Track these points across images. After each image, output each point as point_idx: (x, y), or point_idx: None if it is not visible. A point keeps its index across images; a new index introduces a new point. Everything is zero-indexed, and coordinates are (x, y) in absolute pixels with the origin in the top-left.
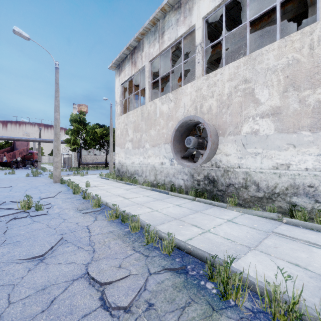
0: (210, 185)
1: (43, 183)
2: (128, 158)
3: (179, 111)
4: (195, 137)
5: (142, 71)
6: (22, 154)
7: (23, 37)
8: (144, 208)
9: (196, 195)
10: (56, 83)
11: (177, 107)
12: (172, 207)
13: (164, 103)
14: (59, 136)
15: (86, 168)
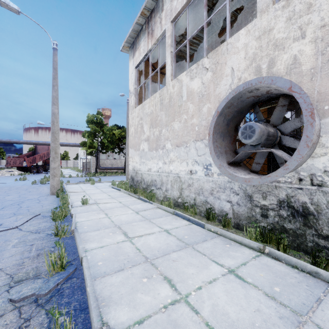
0: (295, 220)
1: (37, 195)
2: (144, 163)
3: (222, 83)
4: (261, 123)
5: (162, 51)
6: (42, 159)
7: (11, 9)
8: (157, 284)
9: (261, 237)
10: (54, 67)
11: (217, 78)
12: (221, 281)
13: (194, 76)
14: (57, 136)
15: (103, 173)
